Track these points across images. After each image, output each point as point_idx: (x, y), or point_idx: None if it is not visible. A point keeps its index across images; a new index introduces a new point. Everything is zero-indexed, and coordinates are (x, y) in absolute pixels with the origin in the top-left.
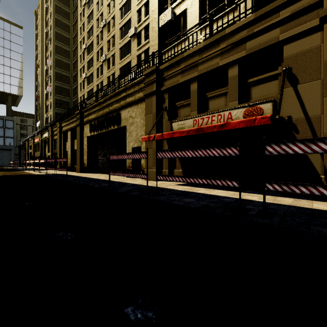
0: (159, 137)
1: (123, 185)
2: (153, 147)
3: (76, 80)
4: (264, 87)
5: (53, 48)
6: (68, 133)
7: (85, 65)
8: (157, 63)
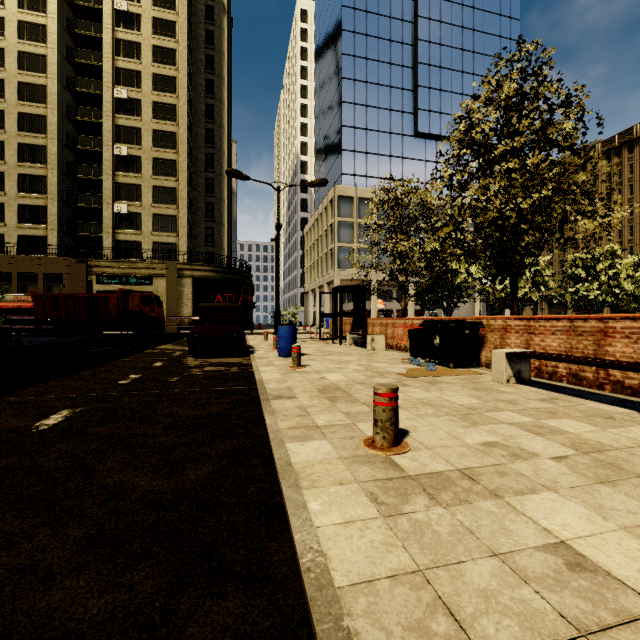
0: None
1: None
2: None
3: None
4: (57, 288)
5: None
6: None
7: None
8: None
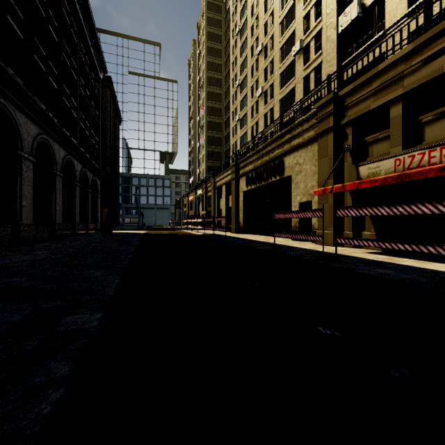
0: (338, 189)
1: (291, 248)
2: (329, 201)
3: (228, 125)
4: None
5: (205, 96)
6: (222, 188)
7: (238, 105)
8: (334, 89)
